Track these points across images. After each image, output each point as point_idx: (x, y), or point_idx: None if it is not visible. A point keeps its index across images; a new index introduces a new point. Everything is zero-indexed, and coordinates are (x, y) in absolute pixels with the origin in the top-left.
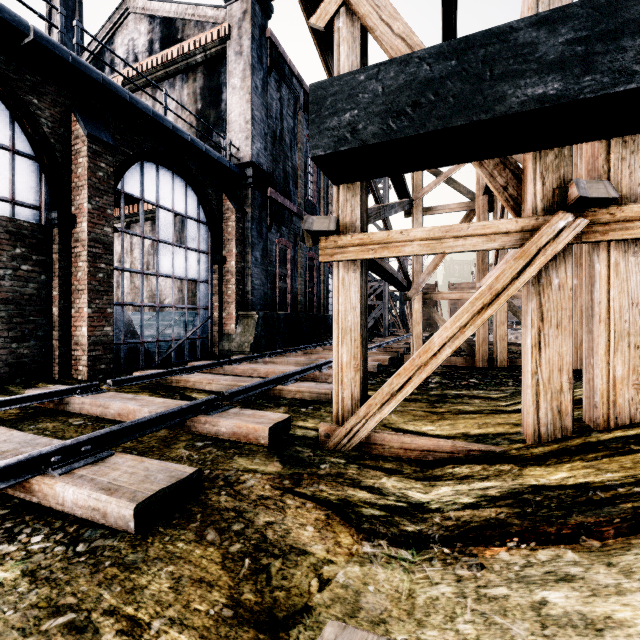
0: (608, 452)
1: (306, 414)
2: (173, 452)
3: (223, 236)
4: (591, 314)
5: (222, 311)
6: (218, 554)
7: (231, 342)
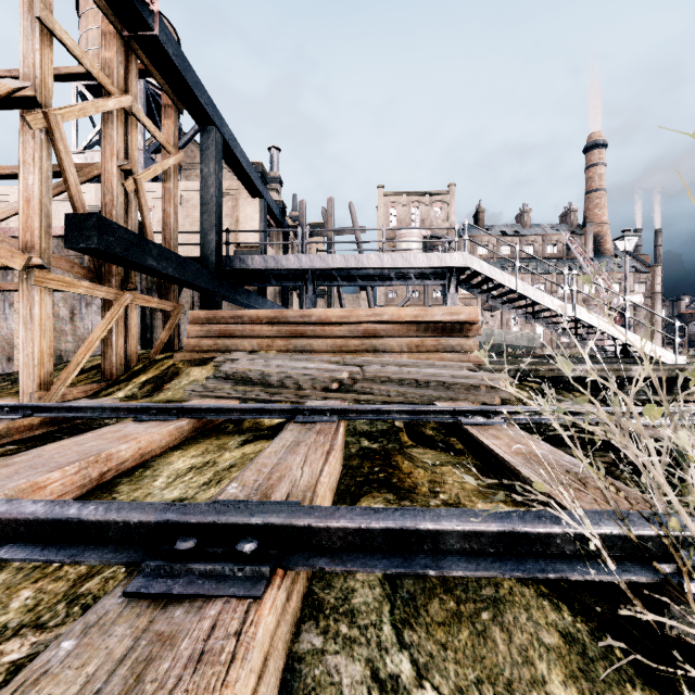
0: (145, 371)
1: None
2: None
3: None
4: (125, 328)
5: None
6: None
7: None
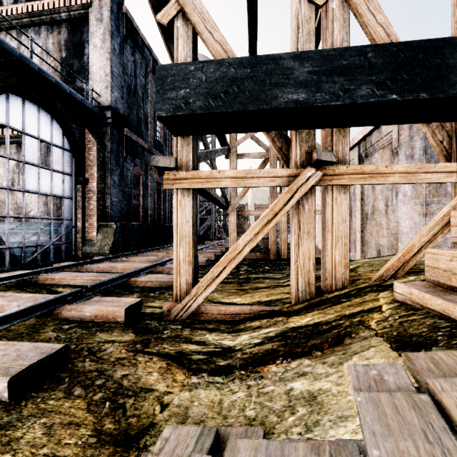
0: (331, 304)
1: (154, 297)
2: (42, 335)
3: (86, 162)
4: (324, 226)
5: (85, 222)
6: (84, 403)
7: (93, 246)
